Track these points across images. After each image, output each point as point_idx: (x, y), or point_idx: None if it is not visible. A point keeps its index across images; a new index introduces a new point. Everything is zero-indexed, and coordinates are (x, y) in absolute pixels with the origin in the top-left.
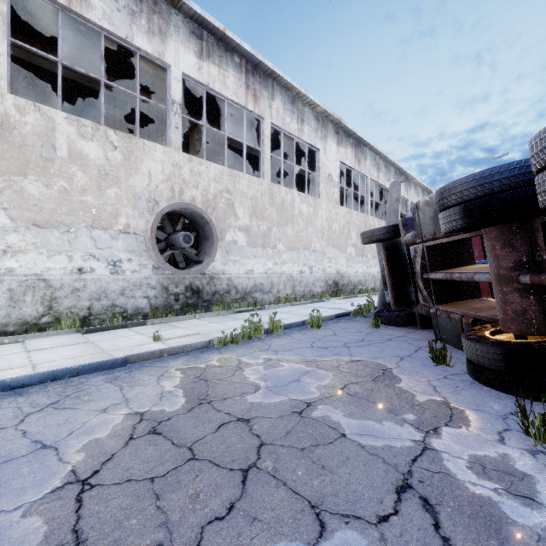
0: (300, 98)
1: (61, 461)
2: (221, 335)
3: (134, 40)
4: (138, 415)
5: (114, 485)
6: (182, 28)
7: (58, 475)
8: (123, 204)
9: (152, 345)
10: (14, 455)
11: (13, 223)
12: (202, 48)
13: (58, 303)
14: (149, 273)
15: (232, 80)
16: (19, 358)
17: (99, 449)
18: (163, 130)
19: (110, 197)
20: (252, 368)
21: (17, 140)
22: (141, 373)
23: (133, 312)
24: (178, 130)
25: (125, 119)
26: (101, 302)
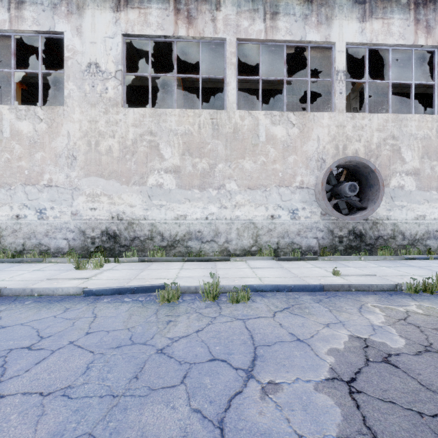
0: None
1: (318, 356)
2: (402, 281)
3: (306, 37)
4: (361, 339)
5: (380, 400)
6: (346, 4)
7: (323, 368)
8: (298, 166)
9: (333, 278)
10: (283, 338)
11: (238, 188)
12: (364, 10)
13: (260, 238)
14: (318, 218)
15: (397, 24)
16: (249, 272)
17: (343, 358)
18: (316, 102)
19: (290, 163)
20: None
21: (240, 137)
22: (339, 301)
23: (306, 249)
24: (342, 95)
25: (288, 103)
26: (284, 239)
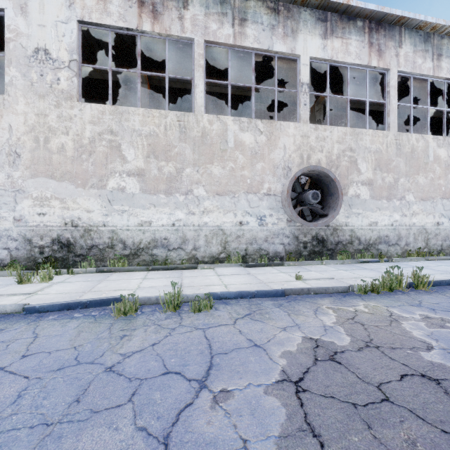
0: (436, 32)
1: (272, 360)
2: (355, 283)
3: (273, 47)
4: (313, 340)
5: (322, 397)
6: (309, 20)
7: (275, 371)
8: (266, 173)
9: (295, 282)
10: (241, 345)
11: (207, 194)
12: (326, 28)
13: (228, 245)
14: (284, 225)
15: (354, 45)
16: (215, 279)
17: (295, 360)
18: (285, 112)
19: (258, 170)
20: (411, 323)
21: (209, 142)
22: (298, 304)
23: (273, 255)
24: (306, 107)
25: (259, 111)
26: (252, 246)
